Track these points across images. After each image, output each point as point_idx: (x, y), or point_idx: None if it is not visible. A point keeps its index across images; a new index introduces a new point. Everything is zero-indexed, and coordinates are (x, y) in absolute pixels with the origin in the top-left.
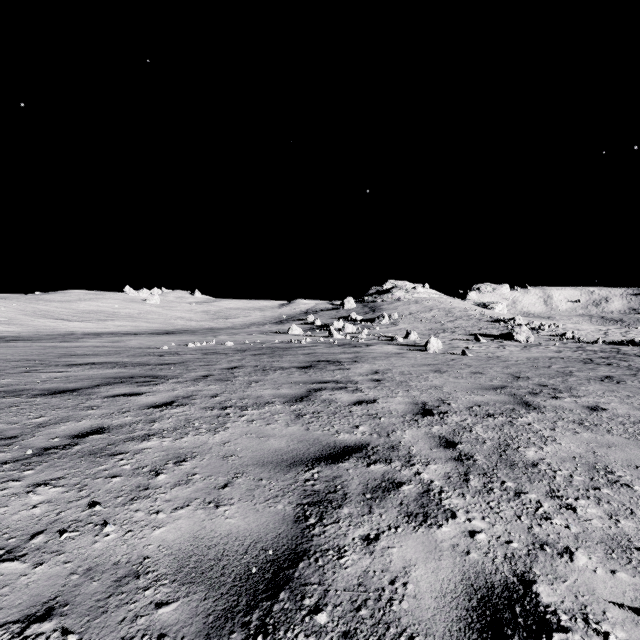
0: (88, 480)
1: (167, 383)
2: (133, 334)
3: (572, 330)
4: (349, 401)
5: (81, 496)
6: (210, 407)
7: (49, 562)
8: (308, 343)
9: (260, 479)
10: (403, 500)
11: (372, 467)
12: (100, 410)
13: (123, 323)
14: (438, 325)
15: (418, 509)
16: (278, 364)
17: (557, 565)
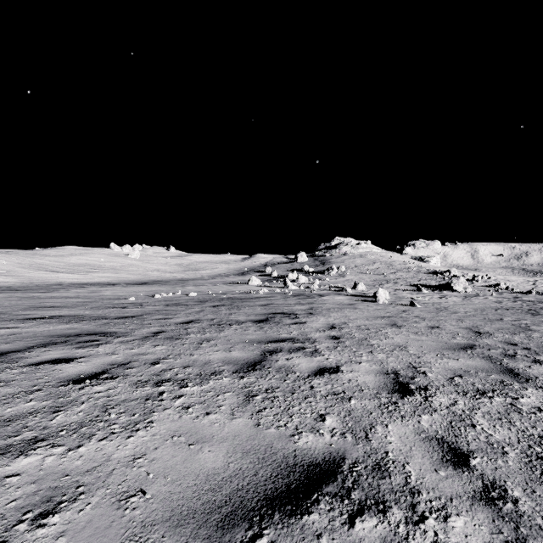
0: None
1: (111, 343)
2: (112, 284)
3: (503, 281)
4: (309, 369)
5: None
6: (143, 381)
7: None
8: (265, 293)
9: None
10: None
11: (358, 527)
12: (5, 388)
13: (107, 274)
14: (381, 276)
15: None
16: (235, 317)
17: None
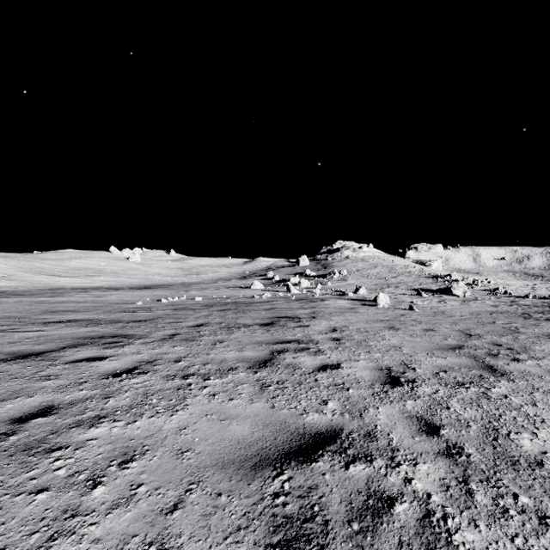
0: (6, 498)
1: (134, 344)
2: (115, 289)
3: (502, 285)
4: (313, 366)
5: None
6: (172, 375)
7: None
8: (269, 298)
9: (219, 494)
10: (402, 535)
11: (352, 469)
12: (57, 380)
13: (108, 278)
14: (383, 280)
15: None
16: (242, 321)
17: None
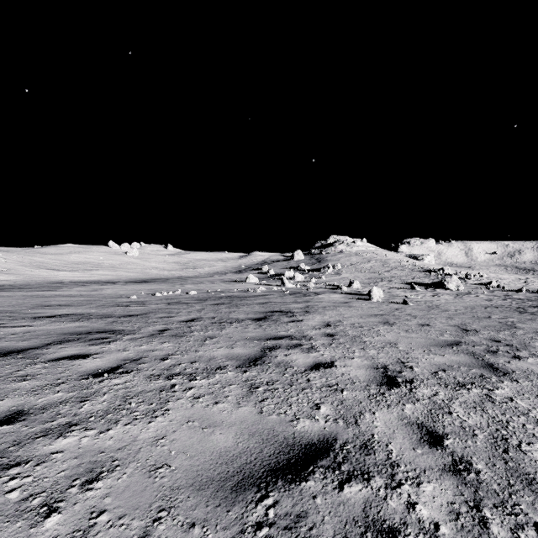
0: None
1: (121, 340)
2: (112, 282)
3: (495, 279)
4: (305, 364)
5: None
6: (156, 375)
7: None
8: (263, 292)
9: (192, 524)
10: None
11: (346, 491)
12: (33, 381)
13: (106, 272)
14: (376, 274)
15: None
16: (234, 315)
17: None
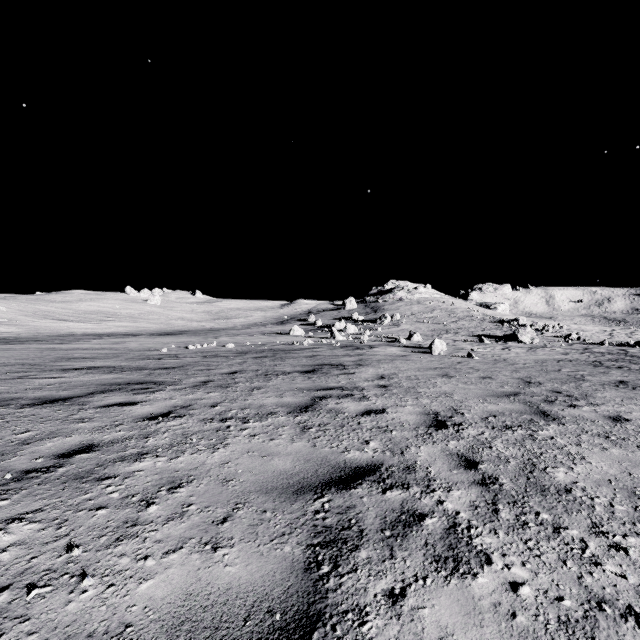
0: (69, 513)
1: (165, 390)
2: (133, 335)
3: (577, 331)
4: (356, 411)
5: (59, 535)
6: (209, 419)
7: (10, 633)
8: (310, 345)
9: (264, 511)
10: (428, 539)
11: (388, 494)
12: (91, 423)
13: (124, 324)
14: (441, 326)
15: (446, 551)
16: (280, 368)
17: (623, 633)
